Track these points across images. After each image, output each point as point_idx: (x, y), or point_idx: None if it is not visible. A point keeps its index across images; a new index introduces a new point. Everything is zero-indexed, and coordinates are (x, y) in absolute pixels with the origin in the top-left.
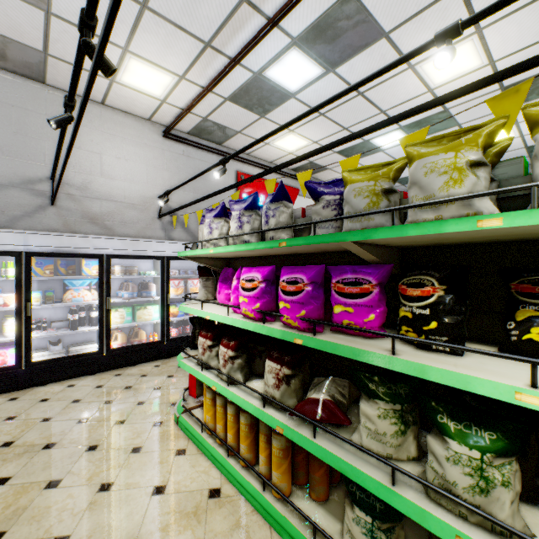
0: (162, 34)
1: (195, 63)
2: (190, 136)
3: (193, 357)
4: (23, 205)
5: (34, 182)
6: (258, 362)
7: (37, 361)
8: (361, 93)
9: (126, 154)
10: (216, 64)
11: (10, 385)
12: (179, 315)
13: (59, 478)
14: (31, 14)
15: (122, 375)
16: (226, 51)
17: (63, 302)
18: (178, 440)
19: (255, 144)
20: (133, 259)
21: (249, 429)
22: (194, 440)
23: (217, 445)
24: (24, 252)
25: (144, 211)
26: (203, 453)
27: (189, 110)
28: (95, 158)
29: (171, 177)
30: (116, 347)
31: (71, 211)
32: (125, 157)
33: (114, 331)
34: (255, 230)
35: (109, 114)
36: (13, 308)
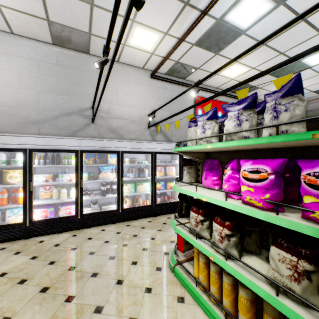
0: (157, 2)
1: (176, 21)
2: (166, 76)
3: (186, 227)
4: (78, 124)
5: (84, 110)
6: (248, 240)
7: (86, 213)
8: (305, 18)
9: (130, 90)
10: (190, 18)
11: (73, 226)
12: (161, 189)
13: (102, 305)
14: (83, 8)
15: (130, 226)
16: (198, 6)
17: (98, 179)
18: (176, 287)
19: (227, 65)
20: (134, 154)
21: (250, 304)
22: (189, 290)
23: (212, 303)
24: (79, 150)
25: (140, 124)
26: (198, 305)
27: (169, 56)
28: (114, 94)
29: (155, 102)
30: (126, 207)
31: (101, 126)
32: (129, 92)
33: (124, 197)
34: (253, 126)
35: (121, 67)
36: (74, 182)
